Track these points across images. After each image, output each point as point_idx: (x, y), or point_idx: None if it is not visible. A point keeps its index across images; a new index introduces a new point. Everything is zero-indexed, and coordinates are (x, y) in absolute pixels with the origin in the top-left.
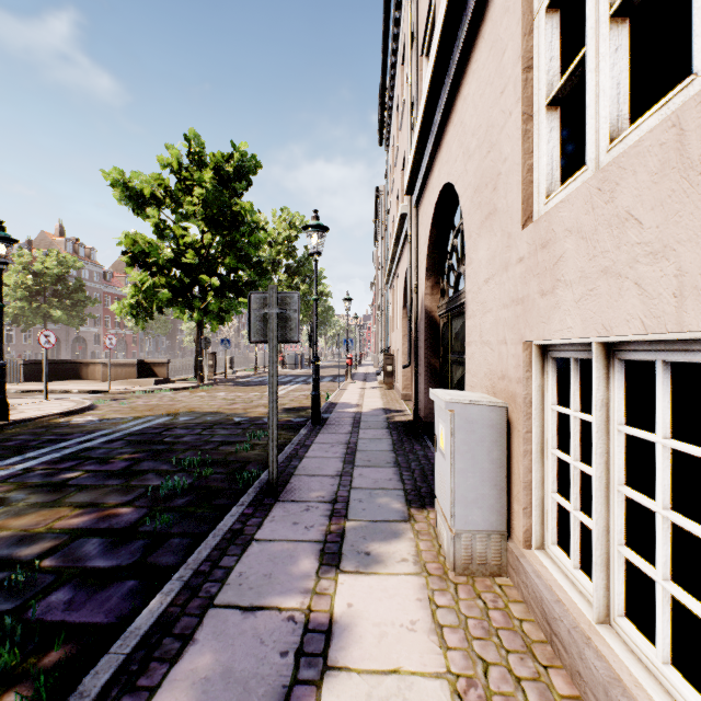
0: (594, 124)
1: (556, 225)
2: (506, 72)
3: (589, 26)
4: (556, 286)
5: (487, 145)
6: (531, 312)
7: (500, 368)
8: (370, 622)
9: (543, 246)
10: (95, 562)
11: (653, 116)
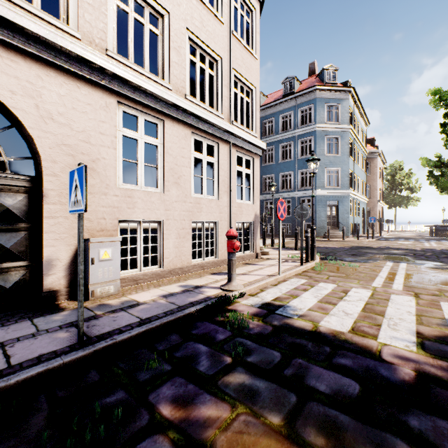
0: (141, 179)
1: (135, 194)
2: (106, 131)
3: (139, 160)
4: (135, 208)
5: (85, 138)
6: (123, 212)
7: (100, 227)
8: (154, 294)
9: (130, 197)
10: (205, 349)
11: (153, 189)
